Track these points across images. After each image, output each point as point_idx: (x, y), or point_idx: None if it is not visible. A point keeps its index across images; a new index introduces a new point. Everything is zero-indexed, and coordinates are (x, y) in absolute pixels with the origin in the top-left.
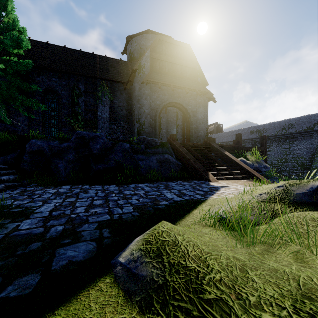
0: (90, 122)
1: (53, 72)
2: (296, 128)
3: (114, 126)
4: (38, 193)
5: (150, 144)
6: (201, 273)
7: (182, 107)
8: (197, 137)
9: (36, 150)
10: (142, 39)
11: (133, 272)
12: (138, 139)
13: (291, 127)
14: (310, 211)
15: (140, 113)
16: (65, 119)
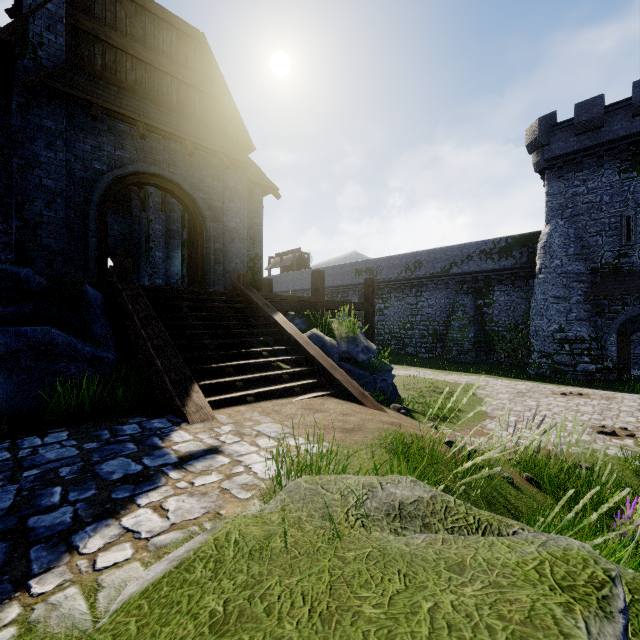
0: None
1: None
2: (426, 269)
3: None
4: None
5: None
6: None
7: (181, 192)
8: (225, 274)
9: None
10: None
11: None
12: None
13: (419, 267)
14: None
15: (24, 187)
16: None
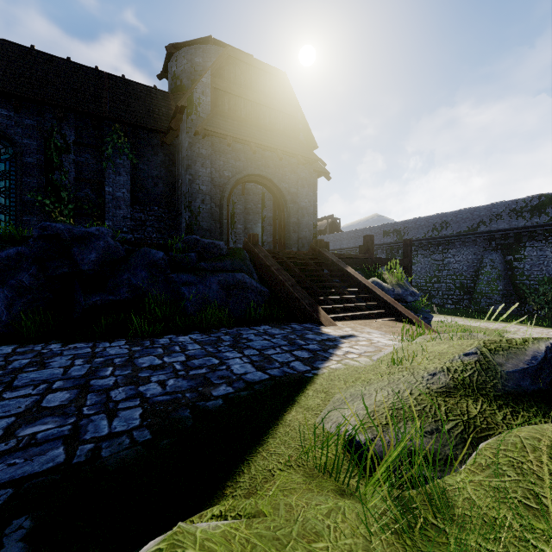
0: (89, 205)
1: (2, 96)
2: (453, 228)
3: (140, 216)
4: None
5: (208, 252)
6: None
7: (271, 185)
8: (298, 240)
9: None
10: (198, 53)
11: None
12: (185, 242)
13: (445, 227)
14: (545, 418)
15: (191, 192)
16: (31, 198)
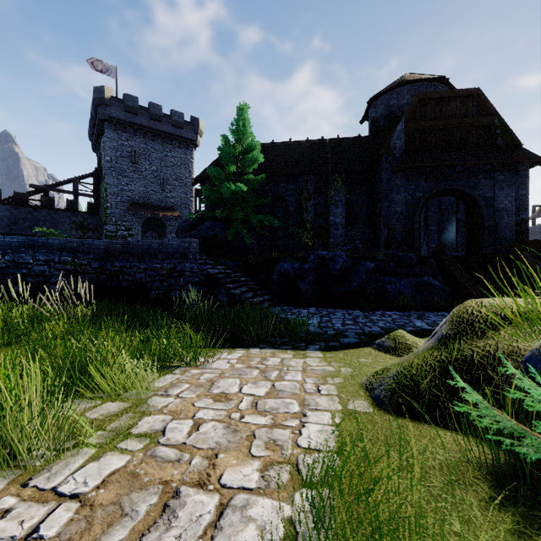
0: (320, 230)
1: (280, 177)
2: None
3: (351, 233)
4: (295, 312)
5: (402, 261)
6: (412, 345)
7: (462, 194)
8: (495, 241)
9: (283, 273)
10: (393, 97)
11: (382, 345)
12: (386, 255)
13: None
14: None
15: (388, 214)
16: (292, 230)
